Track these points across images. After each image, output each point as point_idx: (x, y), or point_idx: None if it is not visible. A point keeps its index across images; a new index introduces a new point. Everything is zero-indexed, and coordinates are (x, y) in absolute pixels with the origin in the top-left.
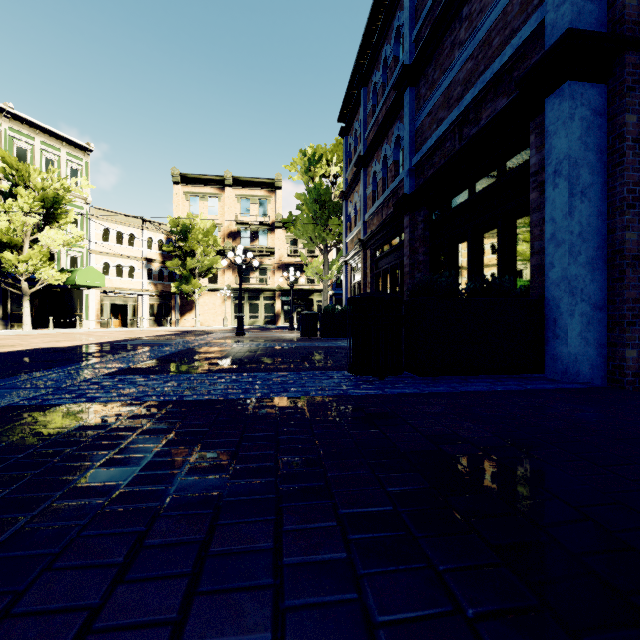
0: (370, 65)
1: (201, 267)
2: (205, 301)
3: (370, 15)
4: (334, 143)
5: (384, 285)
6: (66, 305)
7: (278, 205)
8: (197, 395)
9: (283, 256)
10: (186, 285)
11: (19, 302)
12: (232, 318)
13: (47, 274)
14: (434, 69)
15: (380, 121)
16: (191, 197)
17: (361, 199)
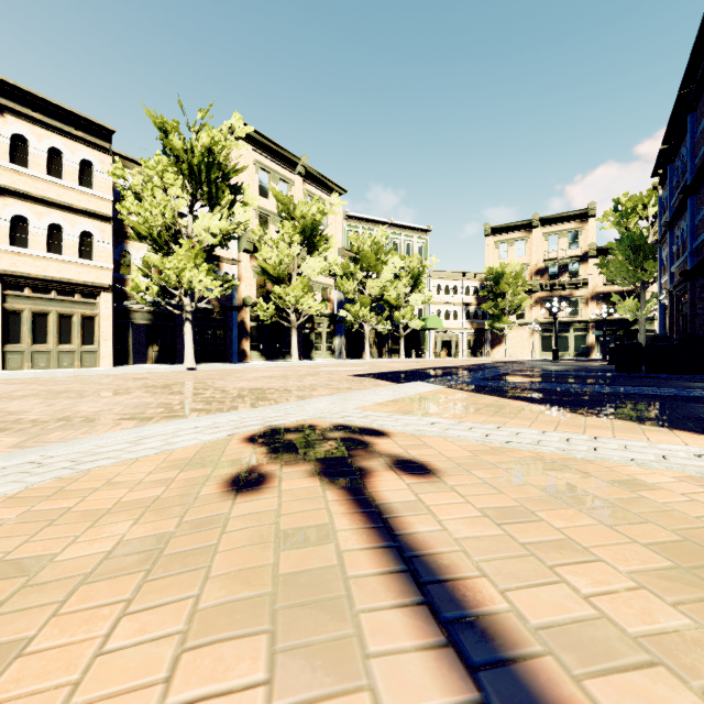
0: (673, 151)
1: (511, 306)
2: (513, 335)
3: (668, 125)
4: (651, 188)
5: (686, 325)
6: (416, 342)
7: (591, 234)
8: (556, 373)
9: (597, 286)
10: (497, 323)
11: (394, 341)
12: (539, 350)
13: (413, 323)
14: (702, 194)
15: (676, 205)
16: (500, 245)
17: (667, 254)
